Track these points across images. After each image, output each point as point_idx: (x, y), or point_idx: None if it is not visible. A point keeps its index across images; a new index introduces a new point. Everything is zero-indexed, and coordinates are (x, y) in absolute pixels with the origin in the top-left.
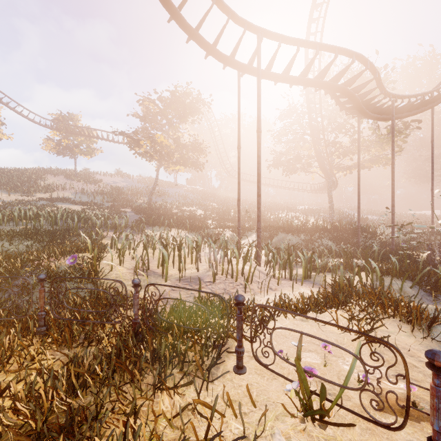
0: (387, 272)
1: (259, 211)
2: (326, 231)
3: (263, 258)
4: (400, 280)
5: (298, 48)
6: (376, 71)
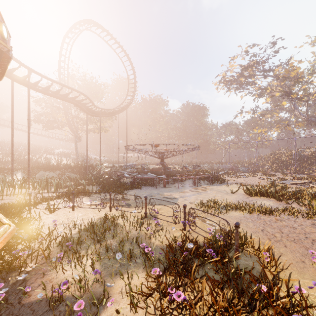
0: (91, 184)
1: (29, 162)
2: (71, 168)
3: (30, 186)
4: (94, 186)
5: (52, 83)
6: (91, 100)
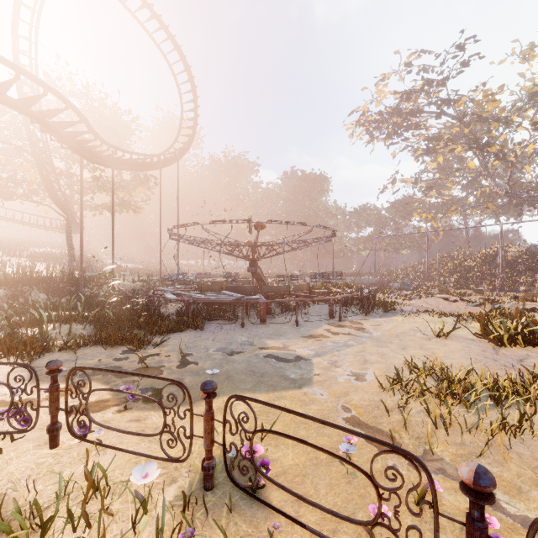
0: (76, 319)
1: None
2: (44, 282)
3: None
4: (81, 325)
5: None
6: (82, 116)
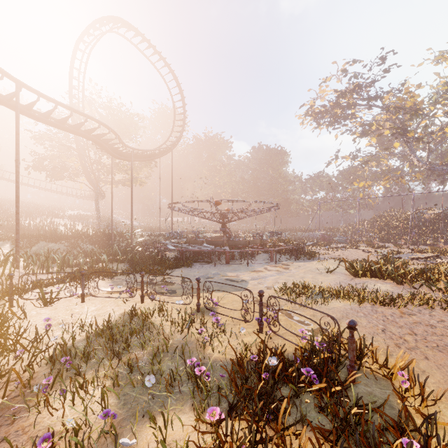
0: (117, 261)
1: (18, 226)
2: (89, 237)
3: (22, 264)
4: (121, 264)
5: (55, 107)
6: (117, 135)
